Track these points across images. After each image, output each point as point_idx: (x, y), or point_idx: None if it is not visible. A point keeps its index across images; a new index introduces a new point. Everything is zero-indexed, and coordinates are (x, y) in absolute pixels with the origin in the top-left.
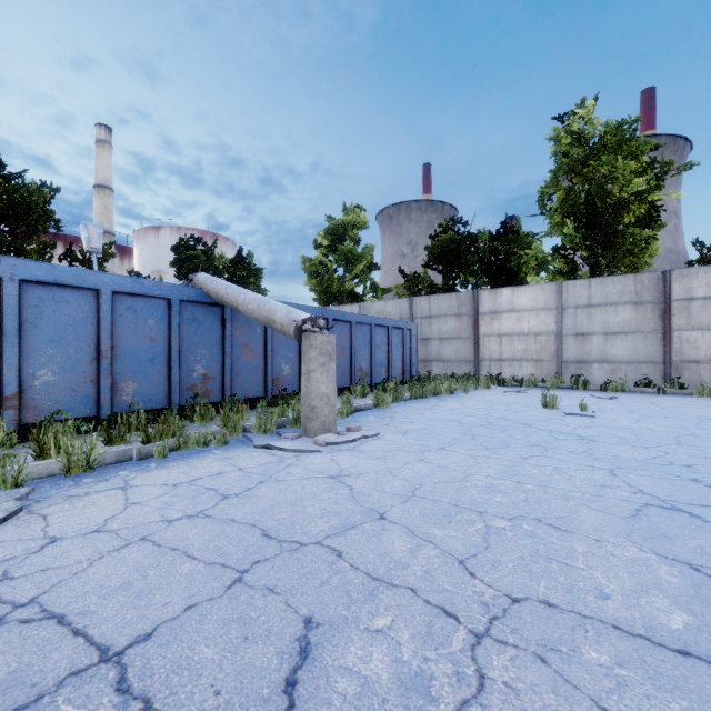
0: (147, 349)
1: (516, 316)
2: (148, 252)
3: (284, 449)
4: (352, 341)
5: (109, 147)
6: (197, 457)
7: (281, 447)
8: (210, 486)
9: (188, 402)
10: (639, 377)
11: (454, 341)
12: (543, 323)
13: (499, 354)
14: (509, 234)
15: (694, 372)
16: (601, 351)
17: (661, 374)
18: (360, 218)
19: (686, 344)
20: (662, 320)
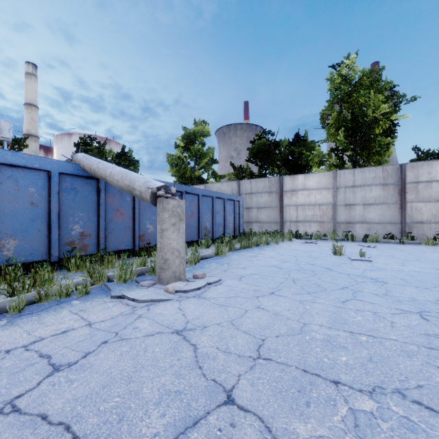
0: (27, 212)
1: (307, 193)
2: (63, 150)
3: (137, 300)
4: (199, 208)
5: (35, 78)
6: (53, 309)
7: (134, 297)
8: (46, 351)
9: (65, 255)
10: (386, 232)
11: (267, 209)
12: (324, 198)
13: (296, 218)
14: (300, 141)
15: (420, 229)
16: (361, 216)
17: (399, 231)
18: (205, 129)
19: (415, 211)
20: (400, 196)
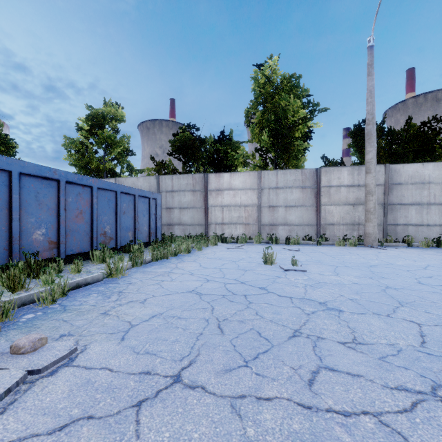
0: None
1: (232, 193)
2: None
3: None
4: (93, 206)
5: None
6: None
7: None
8: None
9: None
10: (305, 234)
11: (191, 210)
12: (250, 199)
13: (221, 220)
14: (226, 140)
15: (332, 231)
16: (284, 218)
17: (315, 232)
18: (118, 112)
19: (328, 214)
20: (316, 199)
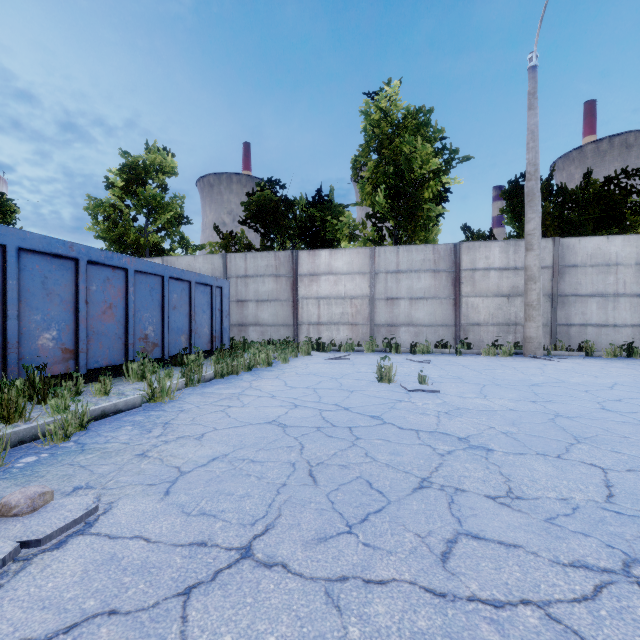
0: None
1: (333, 278)
2: None
3: None
4: (129, 297)
5: None
6: None
7: None
8: None
9: None
10: (438, 338)
11: (273, 304)
12: (359, 287)
13: (317, 318)
14: (324, 202)
15: (477, 334)
16: (407, 315)
17: (453, 336)
18: (167, 161)
19: (471, 309)
20: (454, 287)
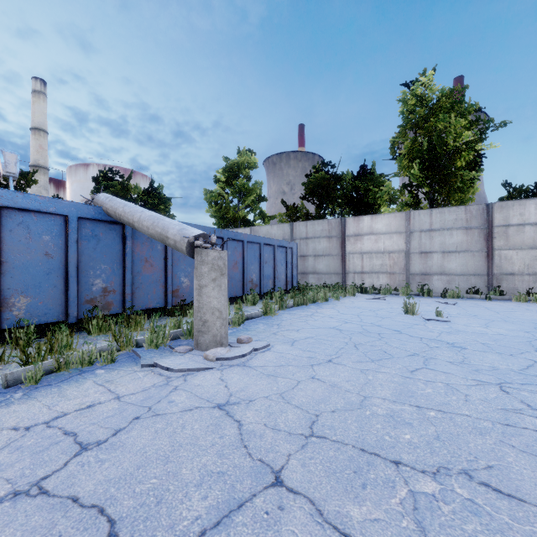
0: (41, 264)
1: (374, 238)
2: (78, 185)
3: (171, 369)
4: (244, 257)
5: (44, 97)
6: (75, 380)
7: (168, 366)
8: (71, 428)
9: (85, 315)
10: (469, 286)
11: (326, 258)
12: (395, 244)
13: (361, 268)
14: (367, 175)
15: (510, 282)
16: (440, 266)
17: (485, 284)
18: (251, 159)
19: (504, 261)
20: (486, 242)
